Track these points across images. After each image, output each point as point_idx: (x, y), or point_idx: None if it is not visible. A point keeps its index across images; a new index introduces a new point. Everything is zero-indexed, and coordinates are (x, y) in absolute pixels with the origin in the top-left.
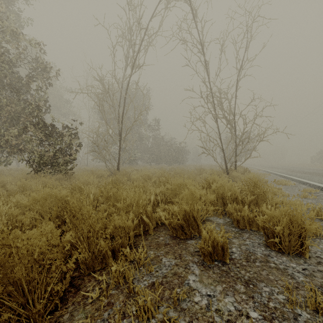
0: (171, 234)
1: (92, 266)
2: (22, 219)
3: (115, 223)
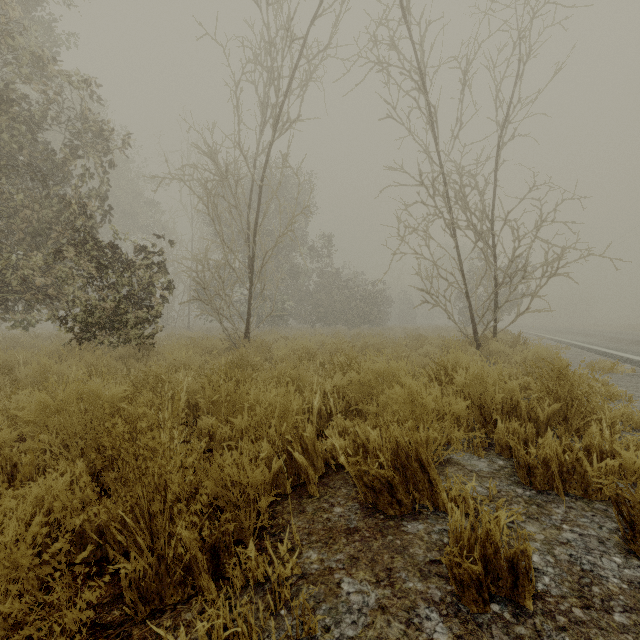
0: (363, 500)
1: (158, 593)
2: (13, 454)
3: (222, 474)
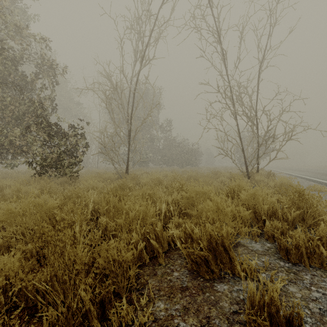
0: (190, 268)
1: None
2: None
3: (108, 255)
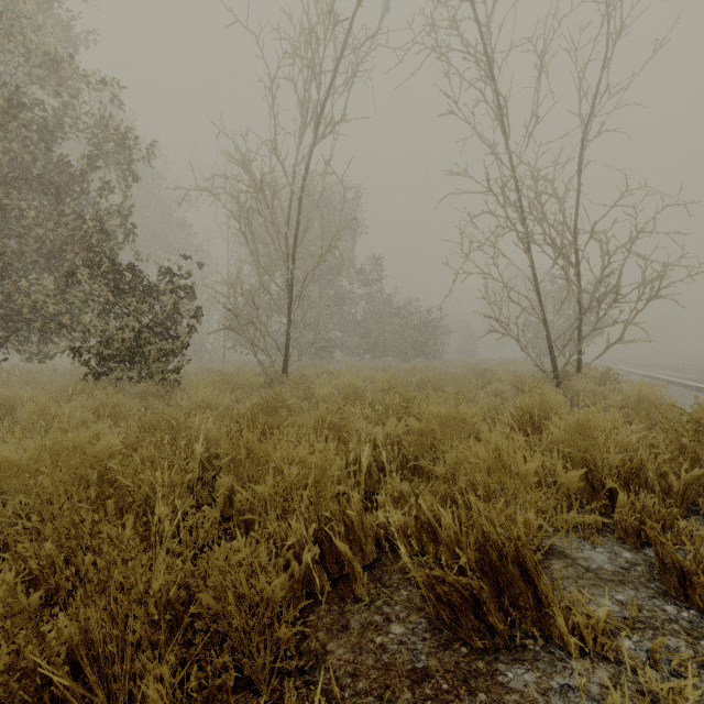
0: (433, 615)
1: None
2: None
3: (224, 583)
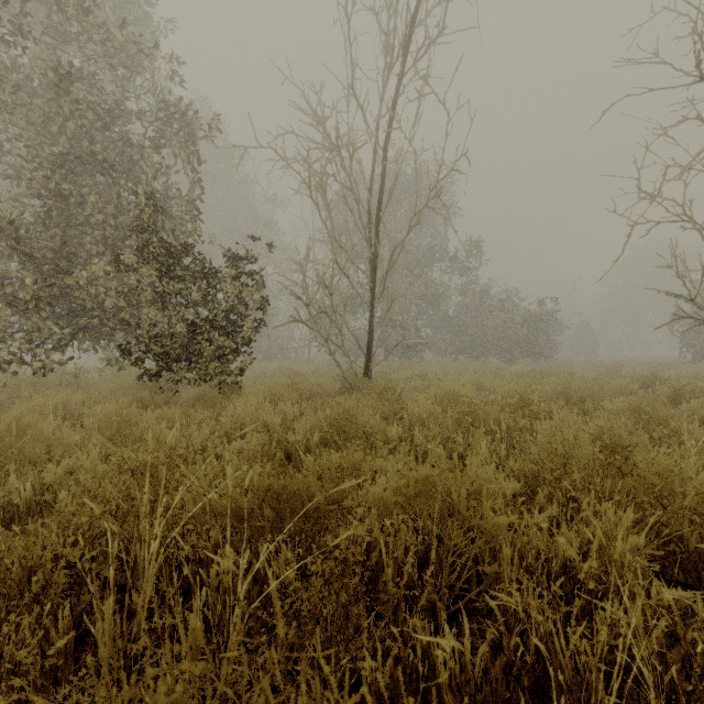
0: None
1: None
2: None
3: None
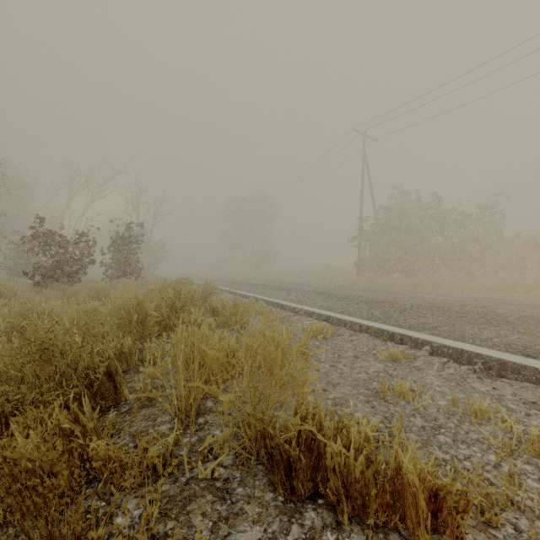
0: None
1: None
2: None
3: None
